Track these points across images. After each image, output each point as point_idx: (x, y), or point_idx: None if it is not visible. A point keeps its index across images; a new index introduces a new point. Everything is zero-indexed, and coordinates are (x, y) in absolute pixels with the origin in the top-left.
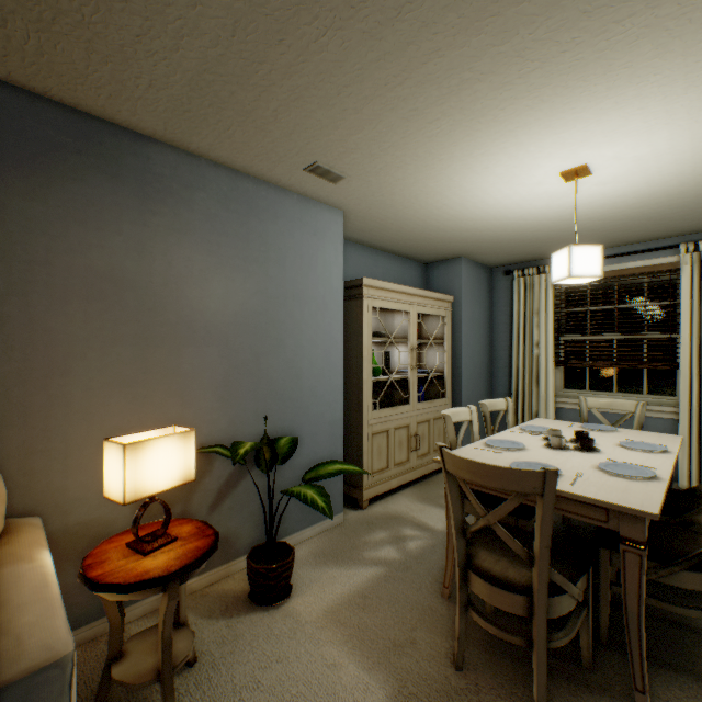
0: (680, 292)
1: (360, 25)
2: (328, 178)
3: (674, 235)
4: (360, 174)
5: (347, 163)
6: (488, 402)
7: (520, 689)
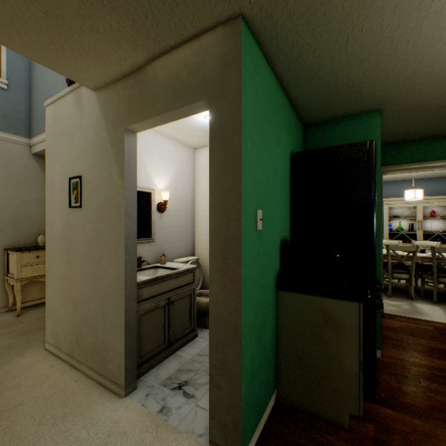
0: None
1: None
2: None
3: None
4: None
5: None
6: (425, 242)
7: None
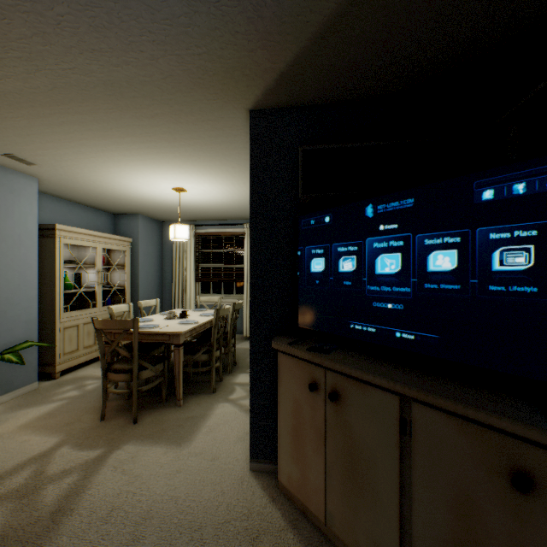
0: (245, 246)
1: (40, 122)
2: (24, 162)
3: (243, 219)
4: (50, 165)
5: (38, 159)
6: (145, 301)
7: (132, 416)
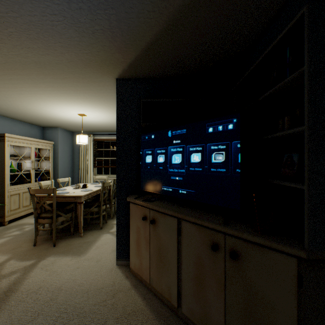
0: None
1: None
2: None
3: None
4: (2, 100)
5: None
6: (62, 179)
7: (52, 243)
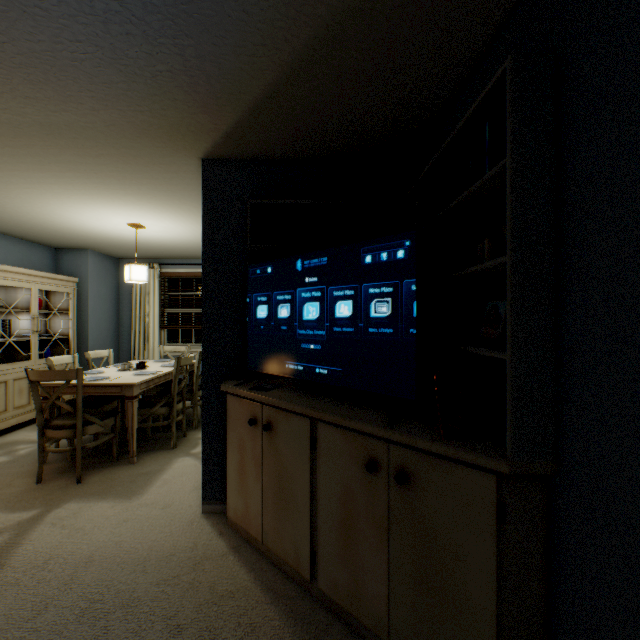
0: None
1: None
2: None
3: None
4: None
5: None
6: (95, 352)
7: (76, 477)
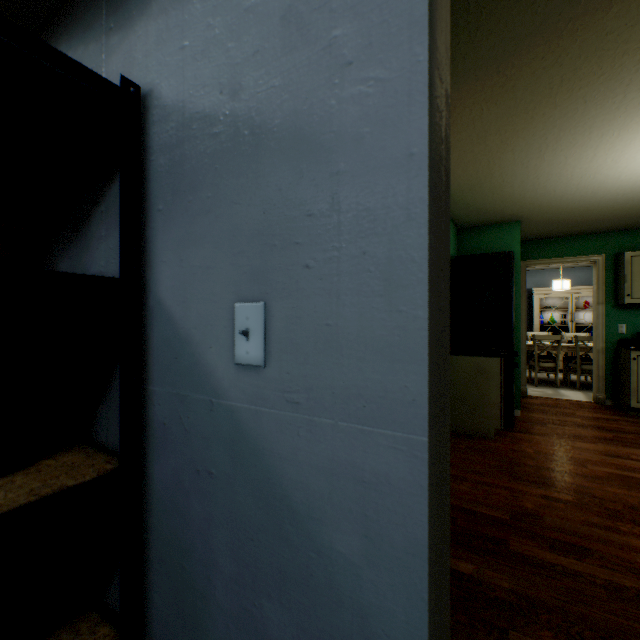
0: None
1: None
2: None
3: None
4: None
5: None
6: (574, 333)
7: None
